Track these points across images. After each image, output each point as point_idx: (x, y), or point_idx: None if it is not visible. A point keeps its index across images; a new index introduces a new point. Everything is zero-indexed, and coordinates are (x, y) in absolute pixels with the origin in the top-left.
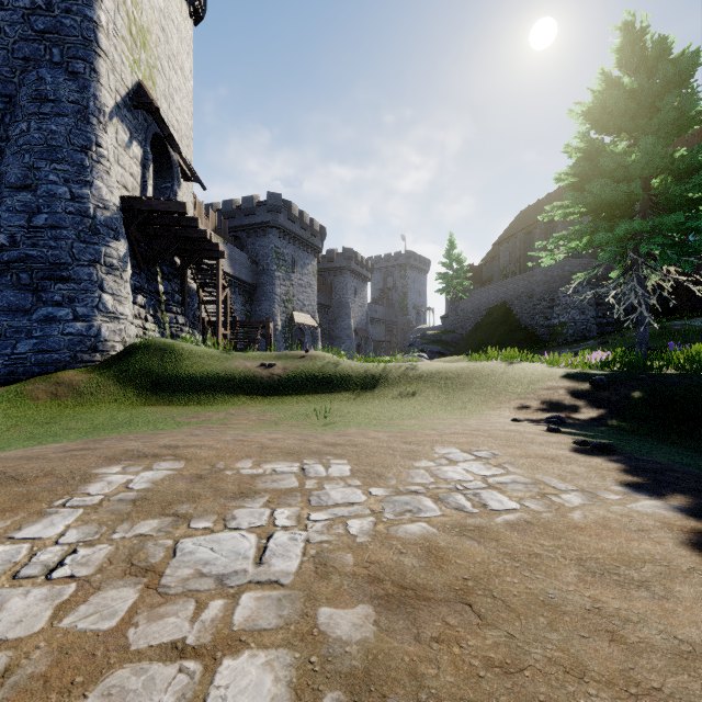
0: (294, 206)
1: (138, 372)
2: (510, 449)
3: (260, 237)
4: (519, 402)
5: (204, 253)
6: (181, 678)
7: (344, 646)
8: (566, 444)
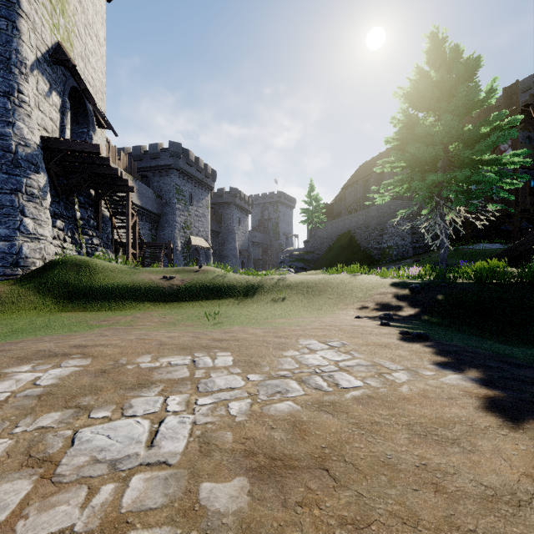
0: (191, 153)
1: (56, 284)
2: (355, 339)
3: (164, 176)
4: (360, 303)
5: (116, 187)
6: None
7: (222, 518)
8: (394, 334)
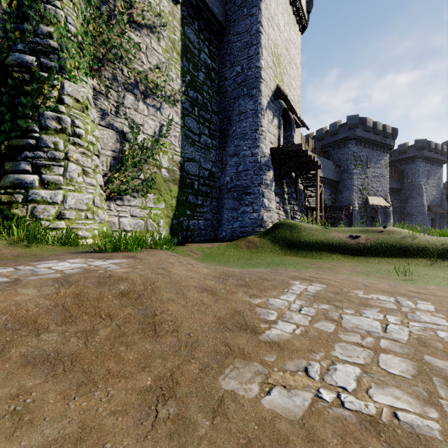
0: (368, 120)
1: (280, 238)
2: None
3: (341, 148)
4: None
5: (308, 168)
6: (365, 352)
7: (441, 369)
8: None
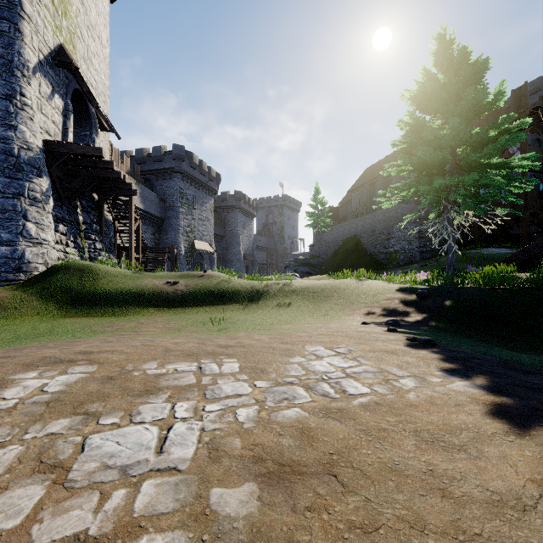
0: (195, 156)
1: (59, 289)
2: (362, 345)
3: (167, 180)
4: (367, 309)
5: (119, 191)
6: None
7: (233, 522)
8: (401, 341)
